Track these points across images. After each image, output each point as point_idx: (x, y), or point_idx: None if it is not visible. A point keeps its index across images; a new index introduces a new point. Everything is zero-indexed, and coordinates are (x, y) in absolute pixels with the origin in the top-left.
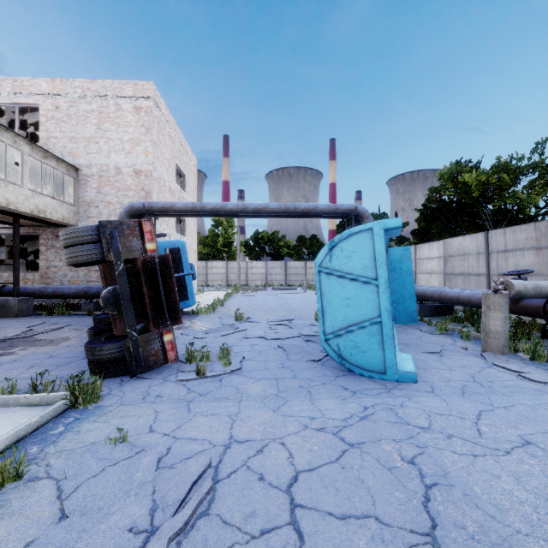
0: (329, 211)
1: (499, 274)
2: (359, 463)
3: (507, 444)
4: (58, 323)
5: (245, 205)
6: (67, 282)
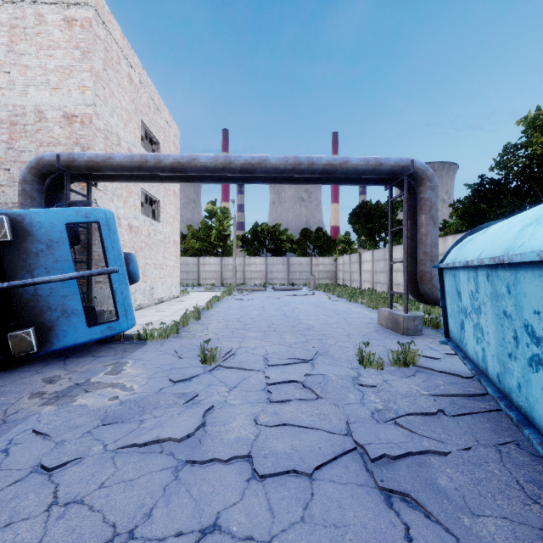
0: (366, 167)
1: None
2: None
3: None
4: None
5: (228, 158)
6: None
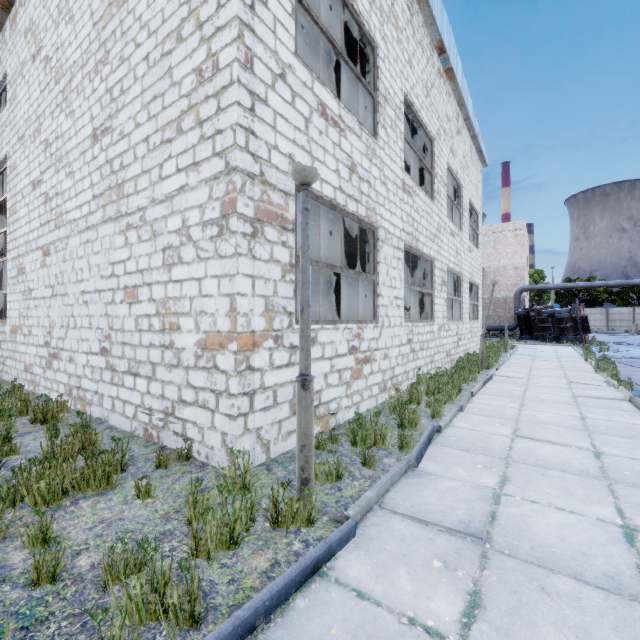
0: None
1: None
2: None
3: None
4: None
5: (591, 284)
6: None
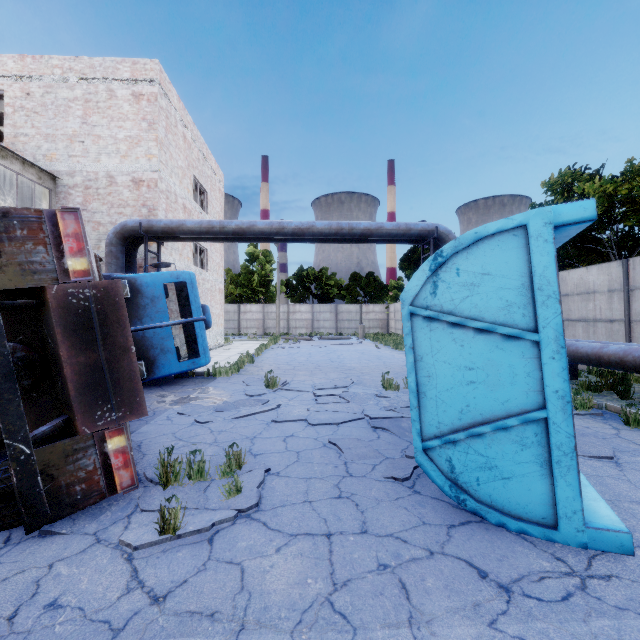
0: (398, 232)
1: None
2: None
3: None
4: None
5: (281, 225)
6: None
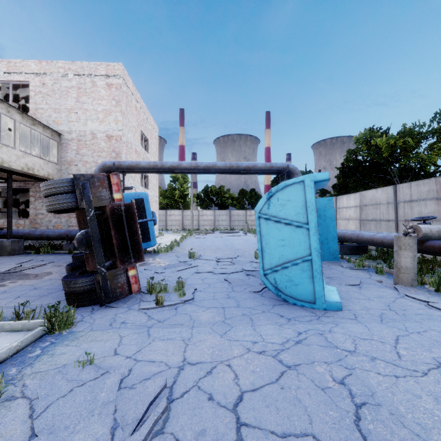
0: (265, 168)
1: (405, 220)
2: (296, 384)
3: (424, 366)
4: (43, 260)
5: (197, 164)
6: (51, 226)
